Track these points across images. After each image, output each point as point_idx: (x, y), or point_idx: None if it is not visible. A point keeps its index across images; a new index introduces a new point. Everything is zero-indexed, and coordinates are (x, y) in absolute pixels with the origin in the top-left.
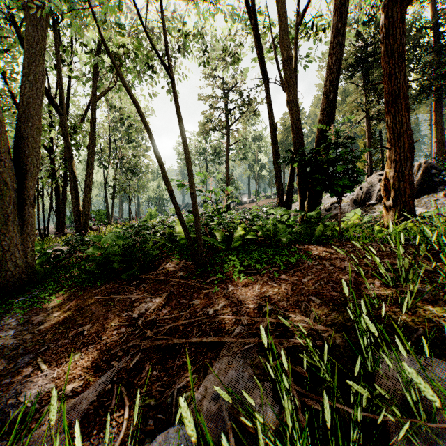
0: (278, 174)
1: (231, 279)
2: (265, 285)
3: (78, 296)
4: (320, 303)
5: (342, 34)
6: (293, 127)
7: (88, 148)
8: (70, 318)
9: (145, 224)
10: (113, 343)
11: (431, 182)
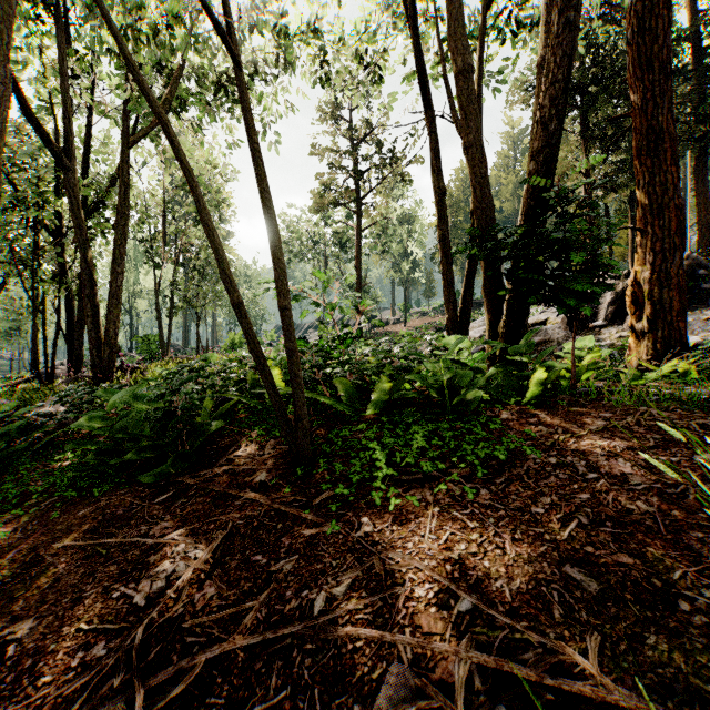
0: (446, 275)
1: (366, 498)
2: (447, 520)
3: (46, 524)
4: (600, 593)
5: (576, 7)
6: (477, 190)
7: (116, 229)
8: (4, 589)
9: (205, 365)
10: (61, 701)
11: (696, 291)
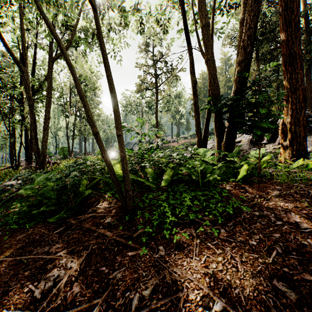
0: (197, 120)
1: (161, 233)
2: (204, 248)
3: (0, 243)
4: (297, 300)
5: None
6: (211, 81)
7: (46, 99)
8: None
9: (84, 162)
10: None
11: (308, 127)
